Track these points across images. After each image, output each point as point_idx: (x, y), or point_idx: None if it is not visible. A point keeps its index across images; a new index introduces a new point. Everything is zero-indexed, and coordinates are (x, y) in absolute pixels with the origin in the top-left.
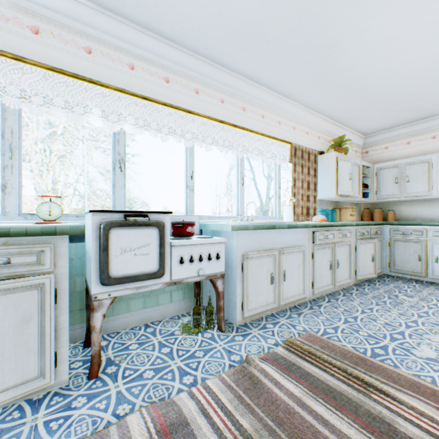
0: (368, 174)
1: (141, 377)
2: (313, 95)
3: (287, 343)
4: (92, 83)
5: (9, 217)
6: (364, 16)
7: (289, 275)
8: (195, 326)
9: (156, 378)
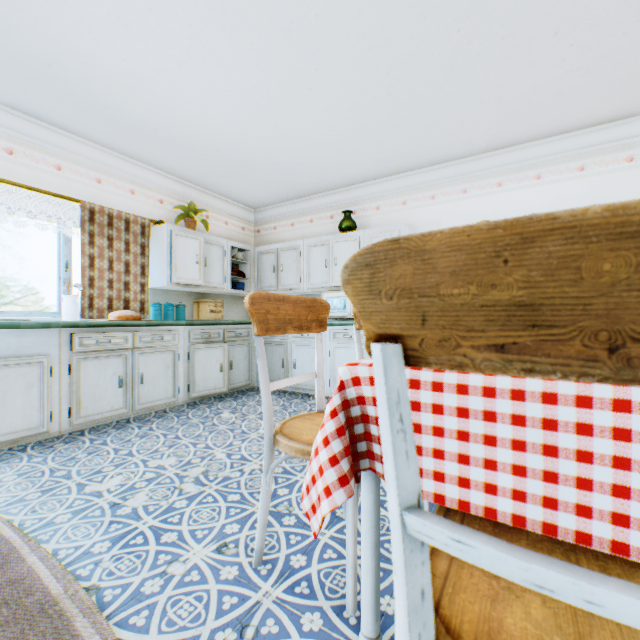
0: (249, 259)
1: None
2: (108, 135)
3: None
4: None
5: None
6: (54, 30)
7: None
8: None
9: None
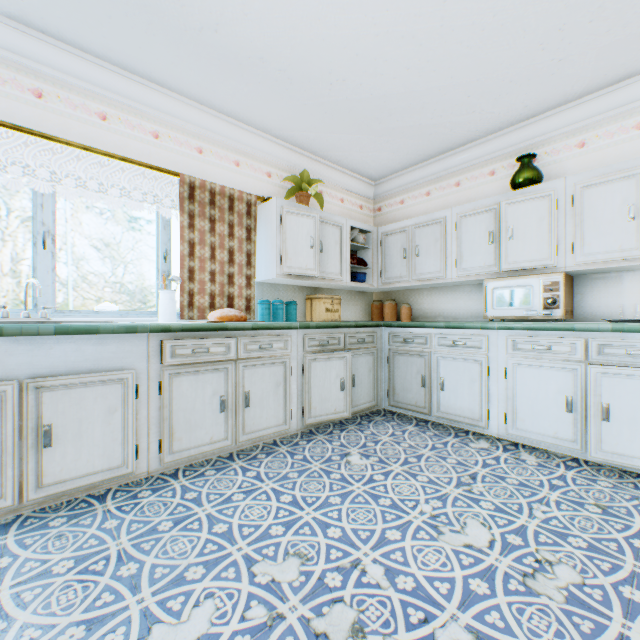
0: (370, 243)
1: None
2: (208, 83)
3: None
4: None
5: None
6: None
7: (73, 432)
8: None
9: None
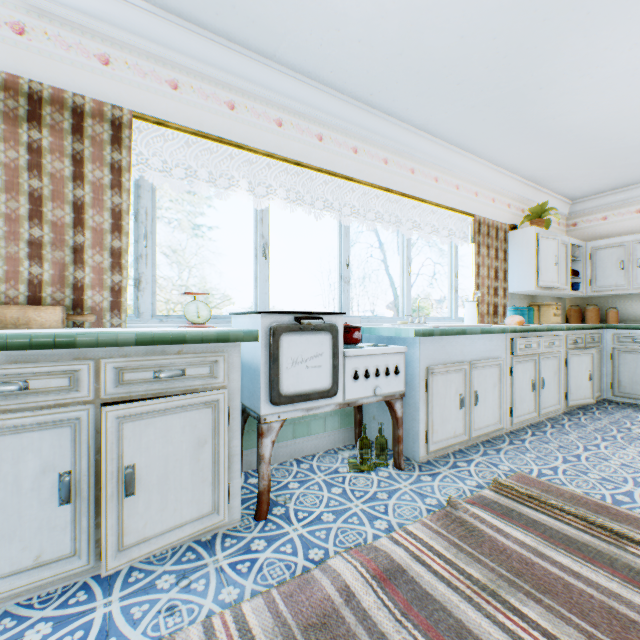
0: (579, 256)
1: (320, 520)
2: (506, 148)
3: (494, 486)
4: (239, 148)
5: (143, 320)
6: (596, 48)
7: (482, 397)
8: (362, 463)
9: (340, 521)
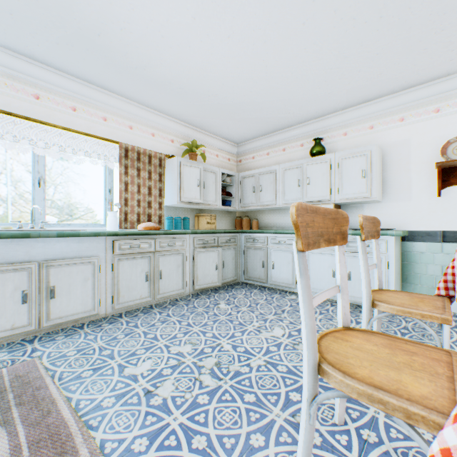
0: (234, 182)
1: None
2: (137, 91)
3: None
4: None
5: None
6: (102, 0)
7: (66, 291)
8: None
9: None
